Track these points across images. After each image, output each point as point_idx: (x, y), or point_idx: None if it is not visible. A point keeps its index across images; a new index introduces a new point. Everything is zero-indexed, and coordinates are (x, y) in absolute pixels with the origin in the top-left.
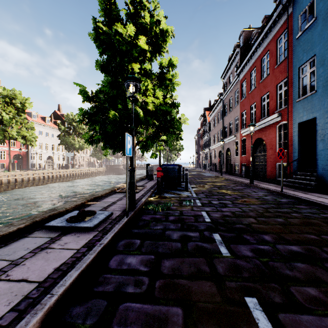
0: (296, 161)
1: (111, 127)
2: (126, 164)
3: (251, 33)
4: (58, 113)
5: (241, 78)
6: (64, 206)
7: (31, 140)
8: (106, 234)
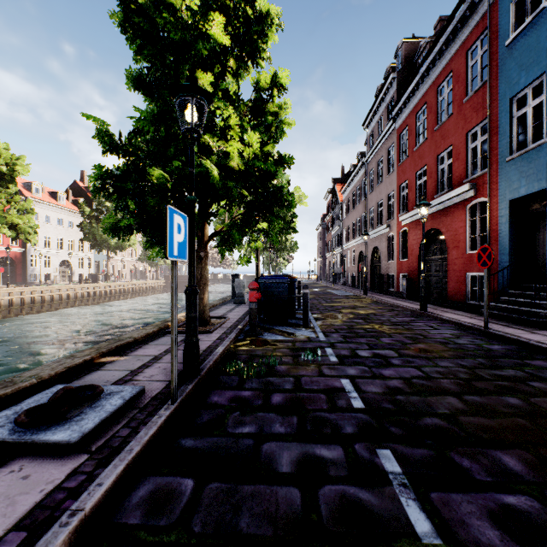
0: (505, 270)
1: (155, 202)
2: (172, 279)
3: (417, 46)
4: (81, 185)
5: (400, 124)
6: (39, 372)
7: (26, 231)
8: (104, 467)
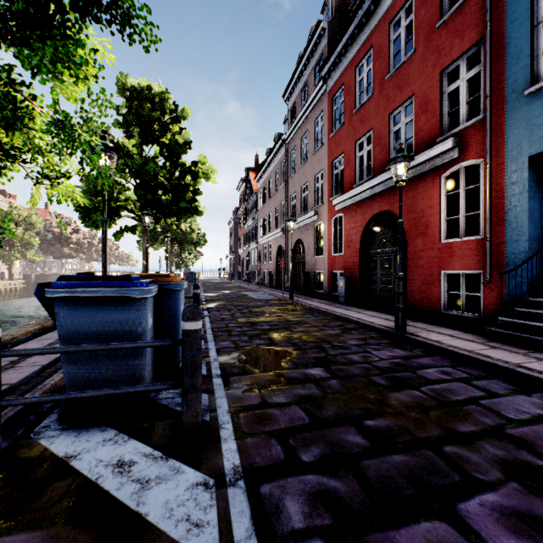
0: (522, 266)
1: None
2: None
3: None
4: None
5: (332, 84)
6: None
7: None
8: None
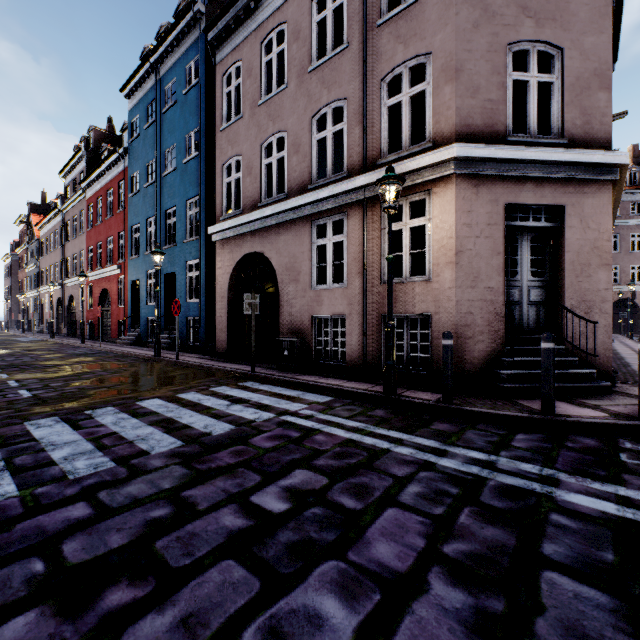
0: (131, 318)
1: None
2: None
3: (107, 137)
4: None
5: (88, 197)
6: None
7: None
8: None
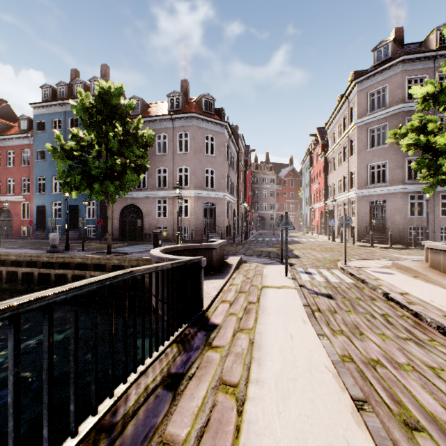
0: (36, 225)
1: None
2: None
3: None
4: None
5: None
6: None
7: None
8: None
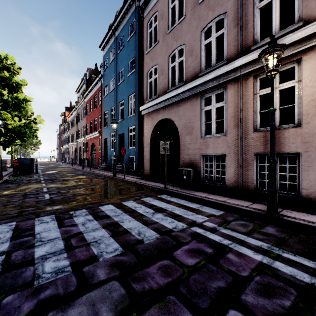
0: (104, 157)
1: None
2: (0, 158)
3: (94, 72)
4: None
5: (86, 101)
6: None
7: None
8: None
